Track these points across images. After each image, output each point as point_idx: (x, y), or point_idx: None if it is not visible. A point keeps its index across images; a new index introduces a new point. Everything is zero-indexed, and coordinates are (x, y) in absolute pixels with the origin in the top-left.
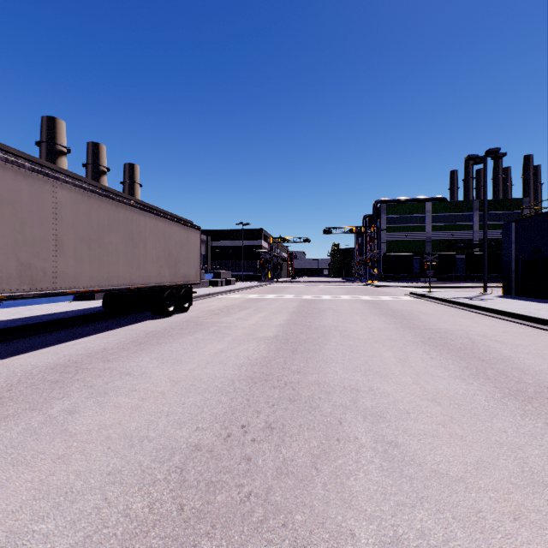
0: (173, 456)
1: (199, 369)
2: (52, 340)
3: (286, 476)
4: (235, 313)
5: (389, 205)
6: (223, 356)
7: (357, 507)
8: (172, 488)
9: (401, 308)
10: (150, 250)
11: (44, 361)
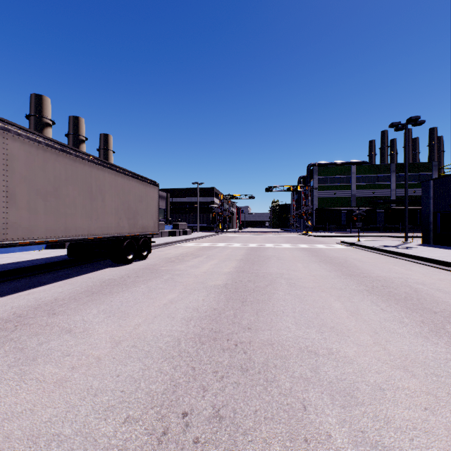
0: None
1: (145, 324)
2: (8, 289)
3: None
4: (189, 261)
5: (320, 168)
6: (173, 308)
7: None
8: None
9: (336, 256)
10: (109, 203)
11: None
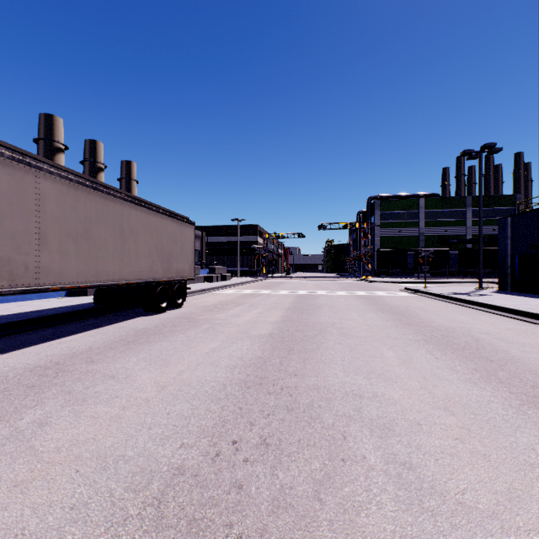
0: (151, 483)
1: (189, 371)
2: (37, 338)
3: (284, 511)
4: (230, 309)
5: (383, 202)
6: (215, 356)
7: None
8: (146, 529)
9: (397, 304)
10: (141, 245)
11: (24, 362)
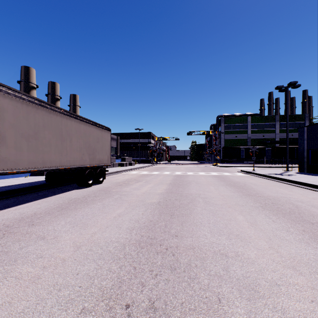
0: None
1: (100, 233)
2: (1, 206)
3: None
4: (133, 184)
5: (226, 118)
6: (120, 220)
7: None
8: None
9: (238, 181)
10: (75, 143)
11: None
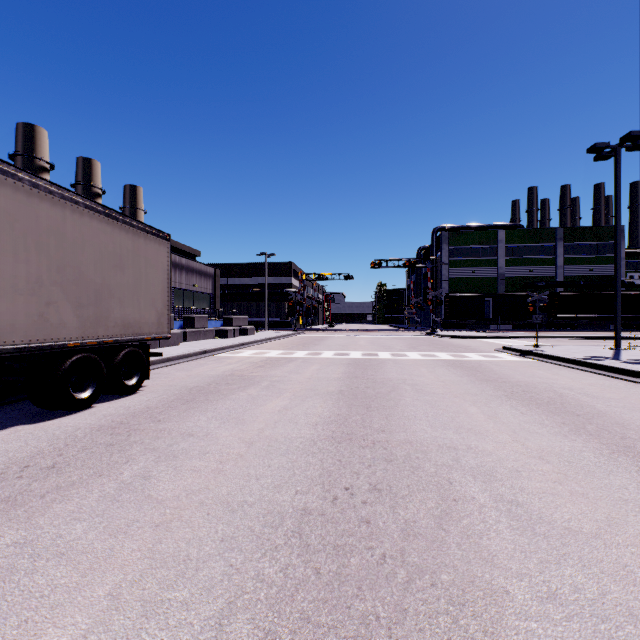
0: None
1: None
2: None
3: None
4: (227, 398)
5: (452, 234)
6: None
7: None
8: None
9: (526, 380)
10: (3, 263)
11: None
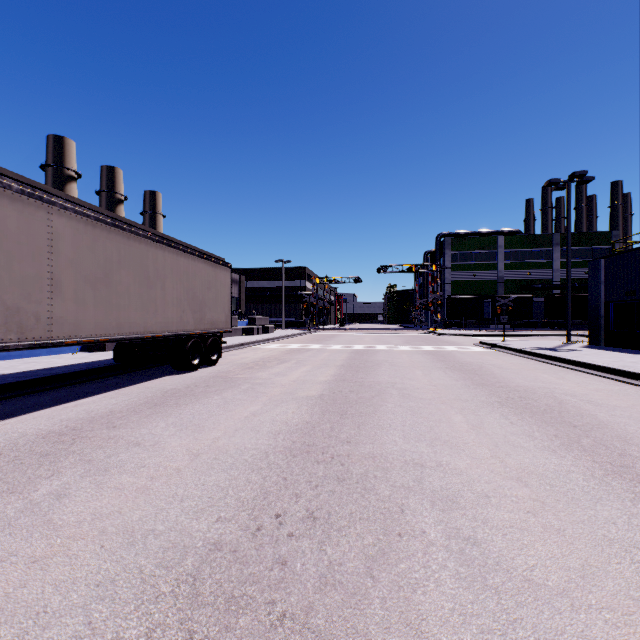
0: (185, 559)
1: (226, 438)
2: (49, 400)
3: (332, 588)
4: (273, 367)
5: (454, 240)
6: (256, 421)
7: (428, 635)
8: (180, 606)
9: (470, 361)
10: (170, 291)
11: (35, 428)
